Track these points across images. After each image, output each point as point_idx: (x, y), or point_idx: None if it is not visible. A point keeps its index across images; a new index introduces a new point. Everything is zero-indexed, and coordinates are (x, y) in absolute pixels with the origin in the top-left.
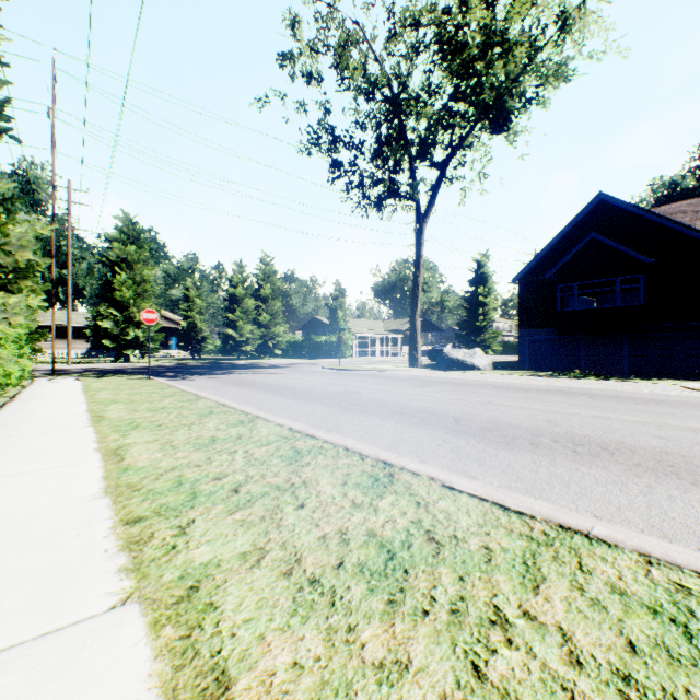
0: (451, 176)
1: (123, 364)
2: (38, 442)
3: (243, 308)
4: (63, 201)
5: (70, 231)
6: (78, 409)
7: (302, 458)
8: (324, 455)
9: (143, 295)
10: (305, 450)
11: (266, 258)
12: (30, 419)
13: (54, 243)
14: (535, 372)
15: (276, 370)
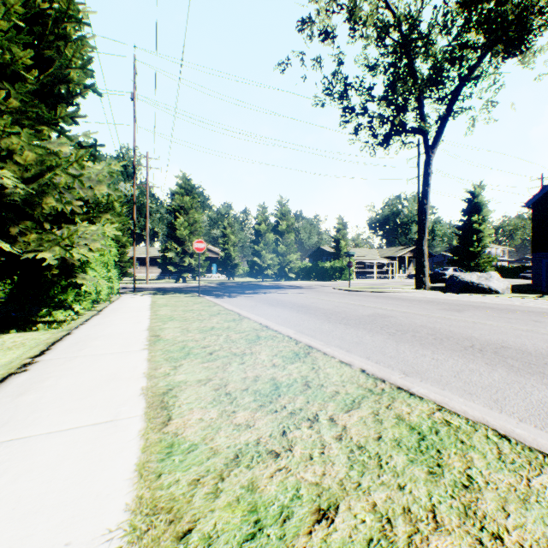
0: (457, 108)
1: (181, 284)
2: (92, 370)
3: (265, 241)
4: (143, 167)
5: (147, 188)
6: (141, 326)
7: (442, 457)
8: (476, 451)
9: (195, 233)
10: (426, 428)
11: (282, 201)
12: (100, 336)
13: (134, 193)
14: None
15: (295, 290)
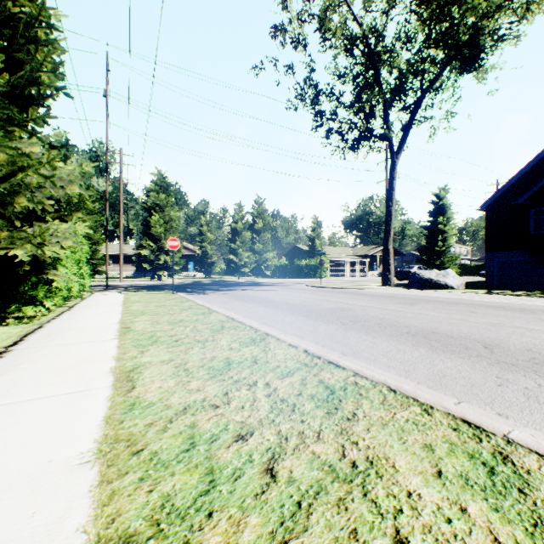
0: (420, 117)
1: (156, 282)
2: (65, 356)
3: (241, 239)
4: (117, 163)
5: (121, 185)
6: (112, 320)
7: (341, 404)
8: (367, 399)
9: (170, 231)
10: (338, 387)
11: (259, 200)
12: (72, 328)
13: (107, 190)
14: (513, 292)
15: (269, 287)
